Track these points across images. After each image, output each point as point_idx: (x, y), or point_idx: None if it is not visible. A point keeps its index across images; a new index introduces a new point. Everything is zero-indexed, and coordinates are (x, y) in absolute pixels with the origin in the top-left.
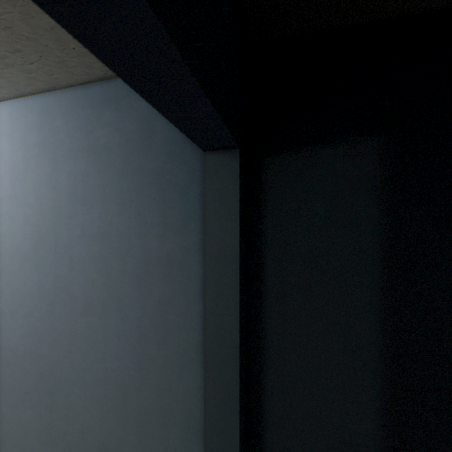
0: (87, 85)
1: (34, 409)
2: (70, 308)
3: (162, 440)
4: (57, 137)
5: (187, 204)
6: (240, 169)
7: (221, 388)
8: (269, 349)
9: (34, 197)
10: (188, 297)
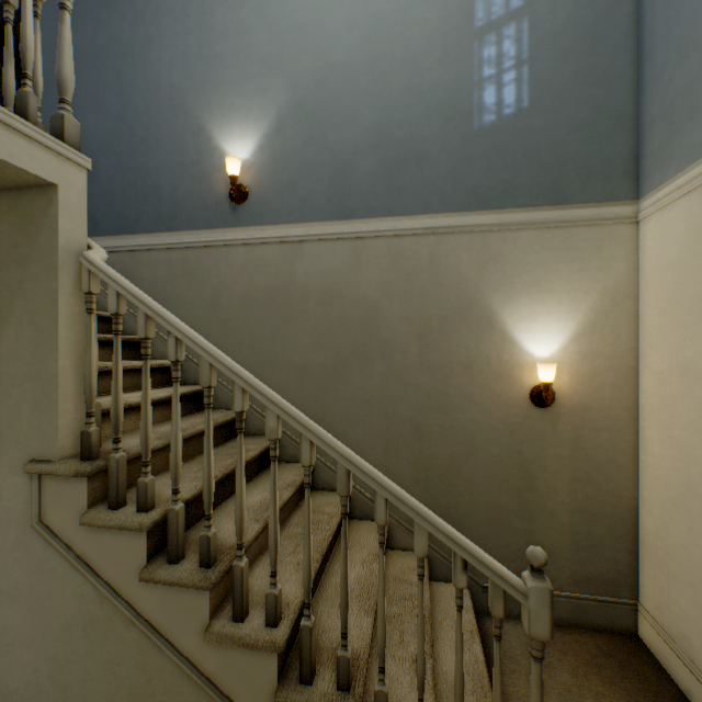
0: None
1: None
2: None
3: None
4: None
5: None
6: None
7: None
8: None
9: None
10: None
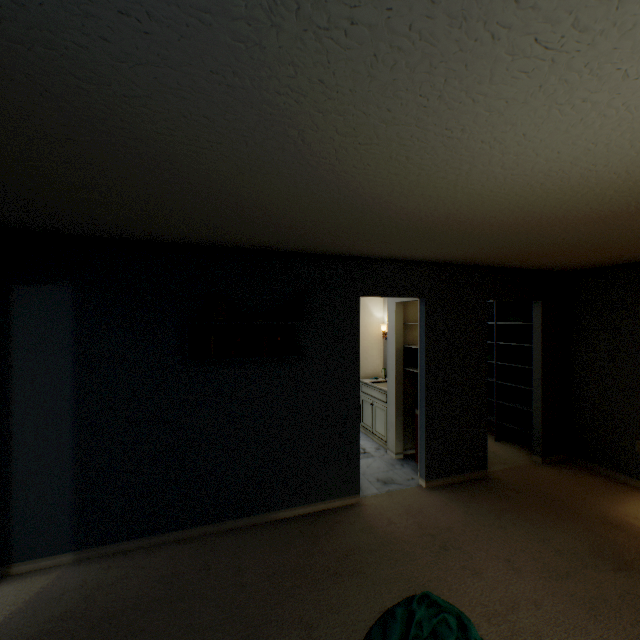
0: None
1: None
2: None
3: None
4: None
5: None
6: None
7: None
8: (16, 380)
9: None
10: None
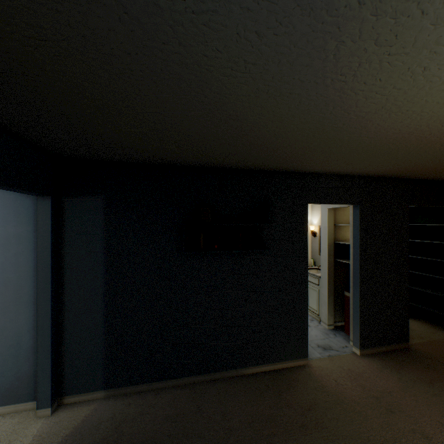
0: None
1: None
2: None
3: (17, 311)
4: None
5: (30, 213)
6: (52, 203)
7: (44, 276)
8: (67, 265)
9: None
10: (30, 250)
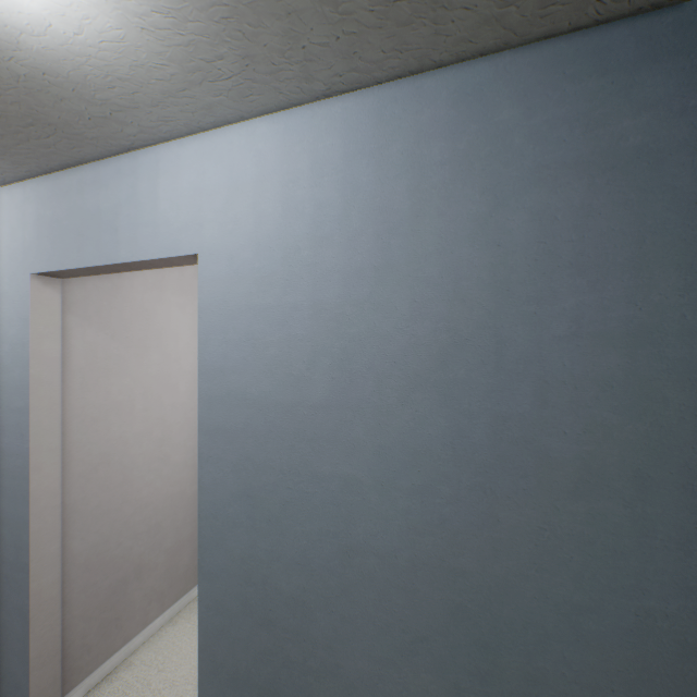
0: (589, 31)
1: (439, 672)
2: (537, 481)
3: None
4: (501, 144)
5: None
6: None
7: None
8: None
9: (437, 265)
10: None
